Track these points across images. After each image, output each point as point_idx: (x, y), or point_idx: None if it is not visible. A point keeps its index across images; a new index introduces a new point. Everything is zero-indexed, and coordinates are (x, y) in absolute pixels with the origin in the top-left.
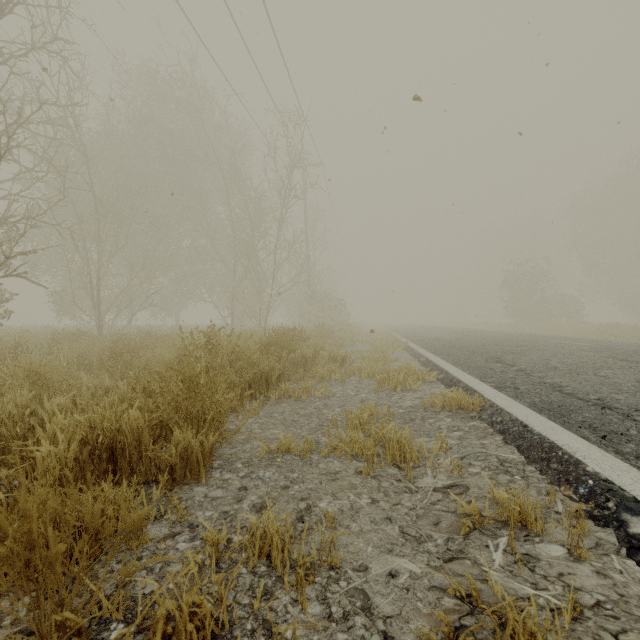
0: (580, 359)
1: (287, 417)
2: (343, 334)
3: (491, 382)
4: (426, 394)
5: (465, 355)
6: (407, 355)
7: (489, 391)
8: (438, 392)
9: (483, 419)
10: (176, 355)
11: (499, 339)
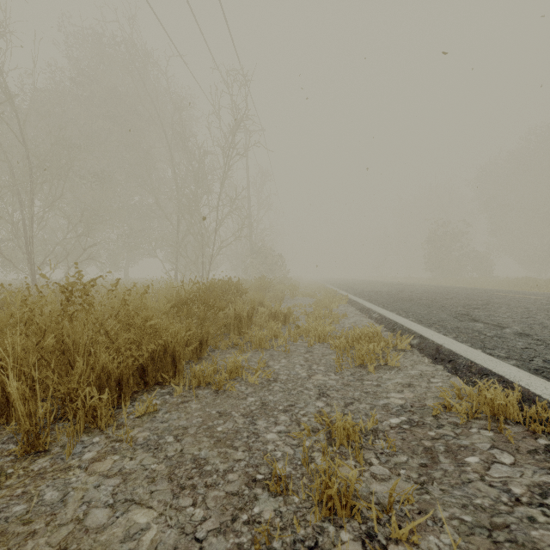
0: None
1: (187, 448)
2: (283, 287)
3: (508, 357)
4: (413, 376)
5: (423, 310)
6: (353, 309)
7: (530, 380)
8: (428, 372)
9: None
10: None
11: (439, 292)
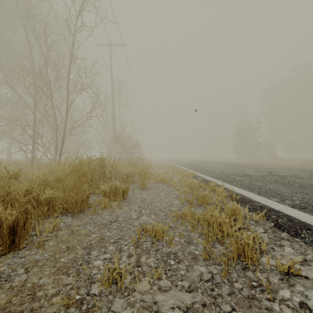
0: None
1: None
2: (132, 170)
3: None
4: None
5: None
6: None
7: None
8: None
9: None
10: None
11: None
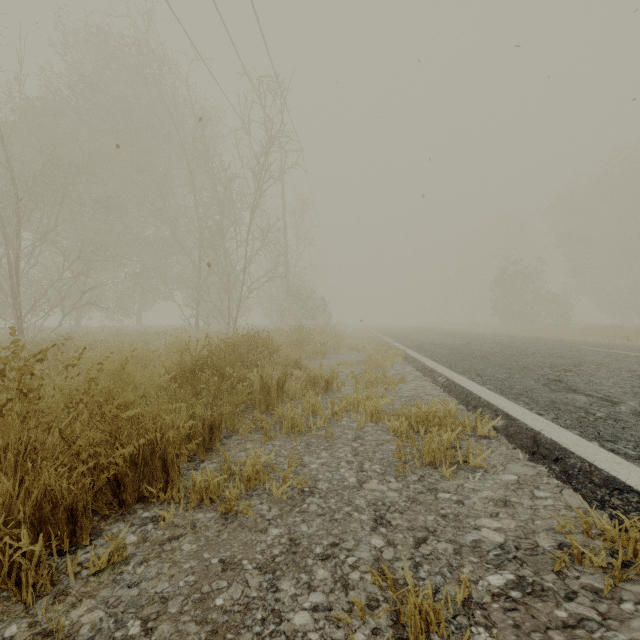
0: None
1: None
2: (326, 338)
3: None
4: (508, 485)
5: (502, 374)
6: (412, 369)
7: None
8: (528, 477)
9: None
10: None
11: (514, 345)
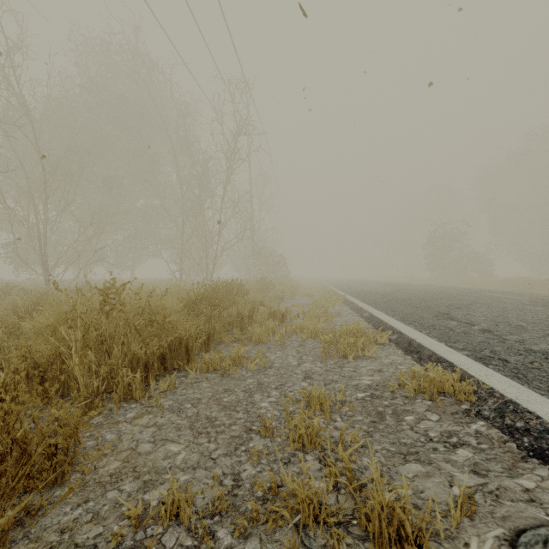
0: (538, 316)
1: (202, 411)
2: (284, 287)
3: (463, 349)
4: (384, 364)
5: (410, 310)
6: (347, 309)
7: (471, 365)
8: (398, 361)
9: (487, 418)
10: (49, 321)
11: (432, 292)
